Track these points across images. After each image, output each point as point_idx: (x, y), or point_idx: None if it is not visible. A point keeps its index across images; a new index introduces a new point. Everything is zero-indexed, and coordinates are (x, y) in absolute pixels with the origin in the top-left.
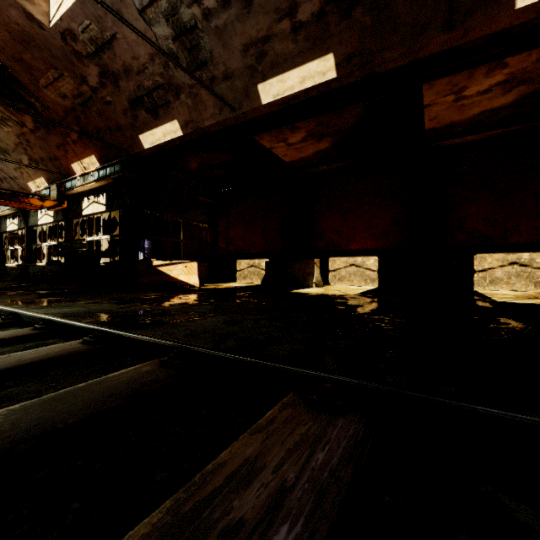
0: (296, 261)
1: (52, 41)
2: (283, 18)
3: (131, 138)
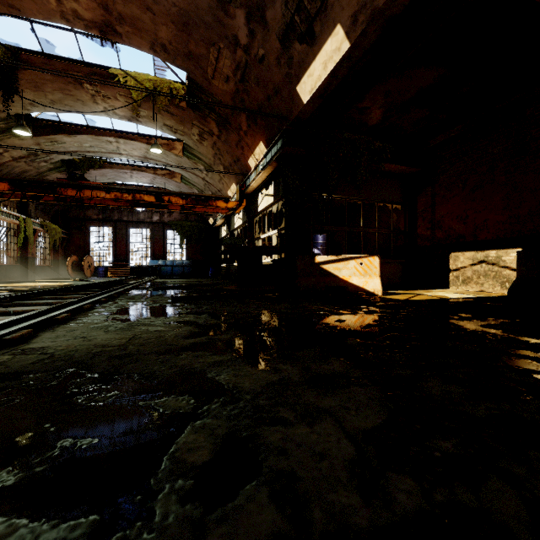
0: None
1: (201, 5)
2: None
3: (289, 98)
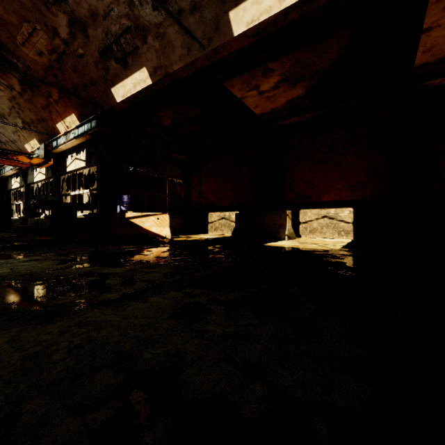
0: (267, 213)
1: None
2: None
3: (104, 93)
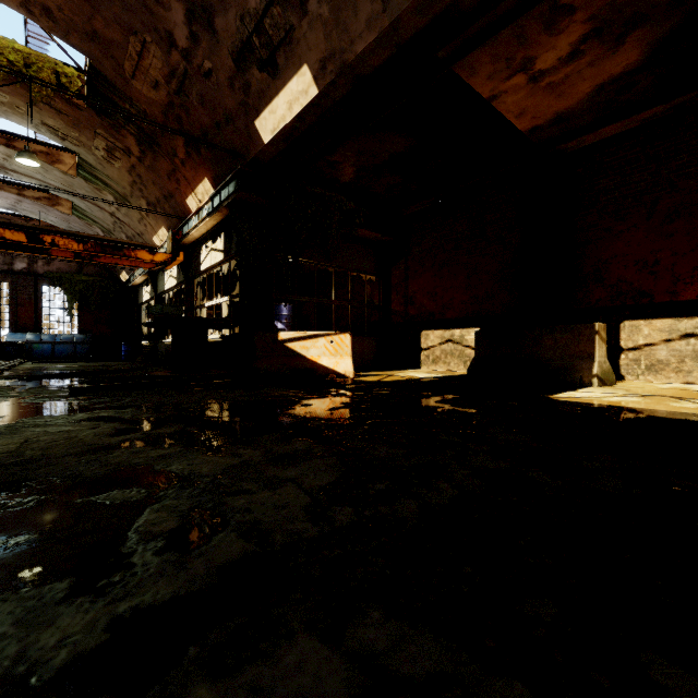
0: (546, 330)
1: None
2: None
3: (245, 132)
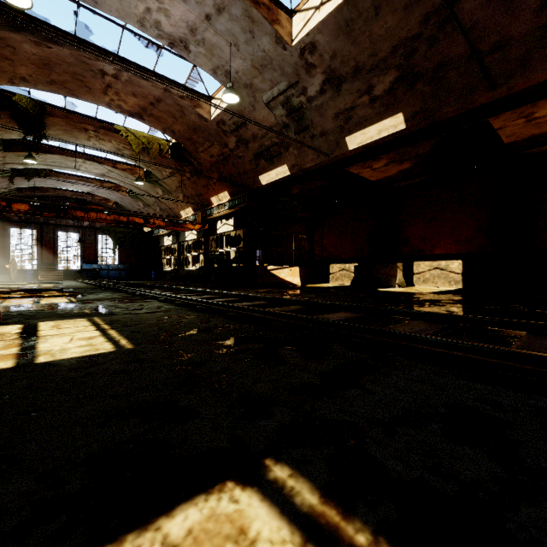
0: (381, 266)
1: (211, 127)
2: (363, 95)
3: (253, 179)
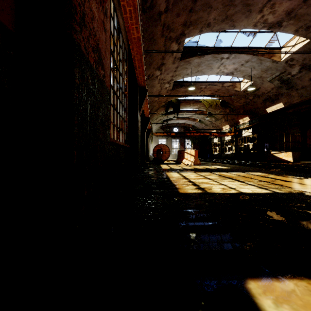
0: None
1: (240, 93)
2: None
3: (262, 110)
